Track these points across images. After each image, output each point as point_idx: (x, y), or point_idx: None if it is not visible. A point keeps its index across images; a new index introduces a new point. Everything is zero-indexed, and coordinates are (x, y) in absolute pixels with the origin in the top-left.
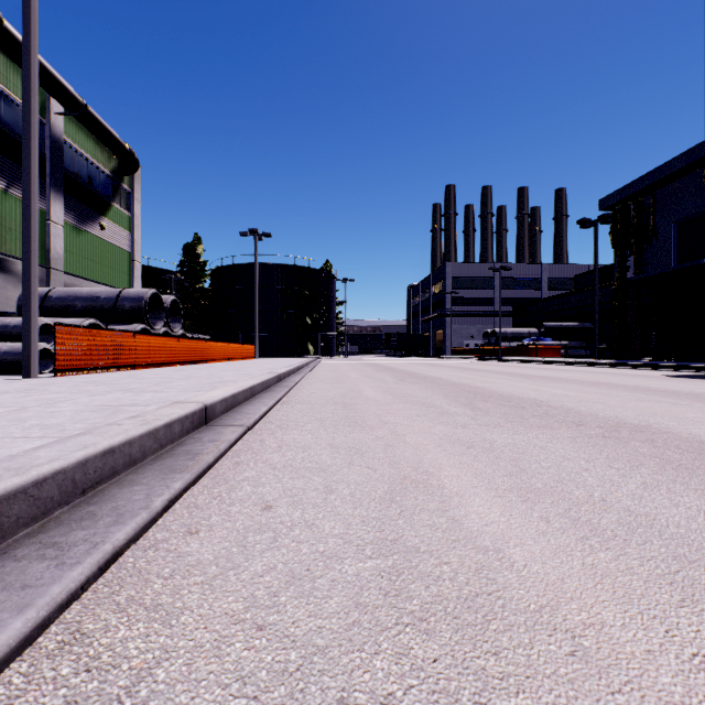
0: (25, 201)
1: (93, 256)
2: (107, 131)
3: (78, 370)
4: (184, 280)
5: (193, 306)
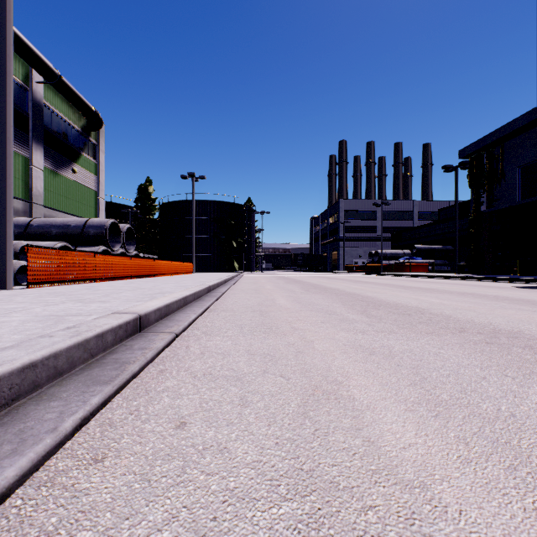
0: (2, 145)
1: (66, 193)
2: (77, 96)
3: (47, 283)
4: (139, 213)
5: (145, 233)
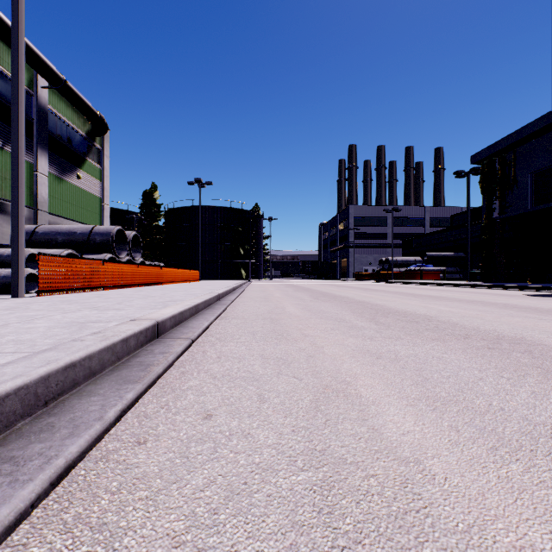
0: (14, 154)
1: (71, 200)
2: (82, 101)
3: (57, 291)
4: (144, 219)
5: (150, 240)
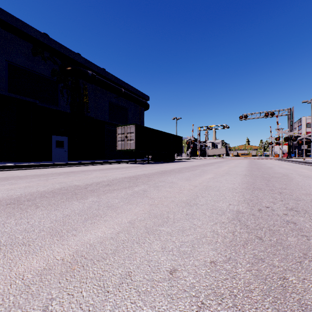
0: None
1: None
2: None
3: None
4: None
5: None
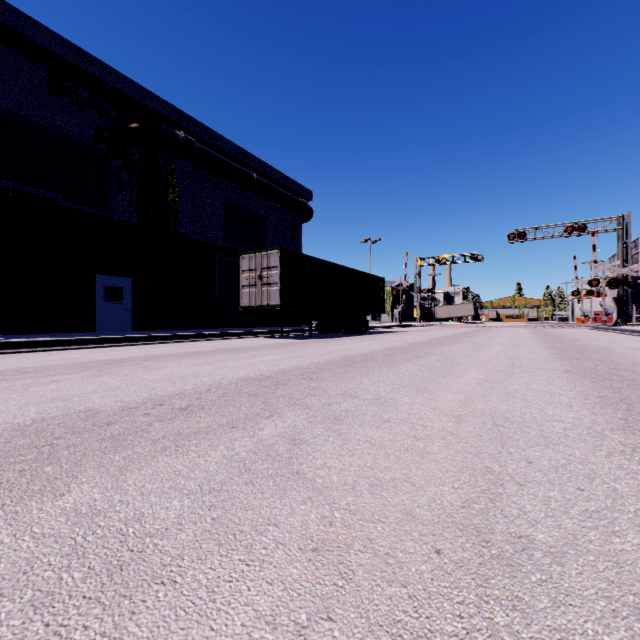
0: None
1: None
2: None
3: None
4: None
5: None
